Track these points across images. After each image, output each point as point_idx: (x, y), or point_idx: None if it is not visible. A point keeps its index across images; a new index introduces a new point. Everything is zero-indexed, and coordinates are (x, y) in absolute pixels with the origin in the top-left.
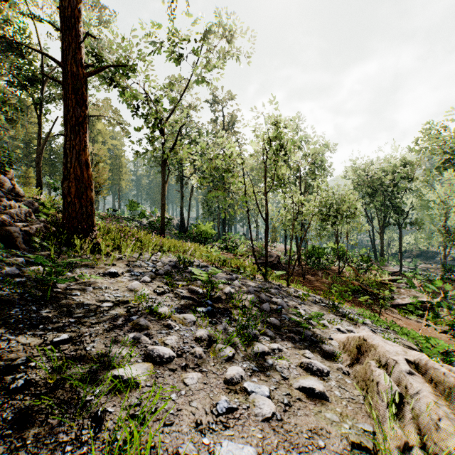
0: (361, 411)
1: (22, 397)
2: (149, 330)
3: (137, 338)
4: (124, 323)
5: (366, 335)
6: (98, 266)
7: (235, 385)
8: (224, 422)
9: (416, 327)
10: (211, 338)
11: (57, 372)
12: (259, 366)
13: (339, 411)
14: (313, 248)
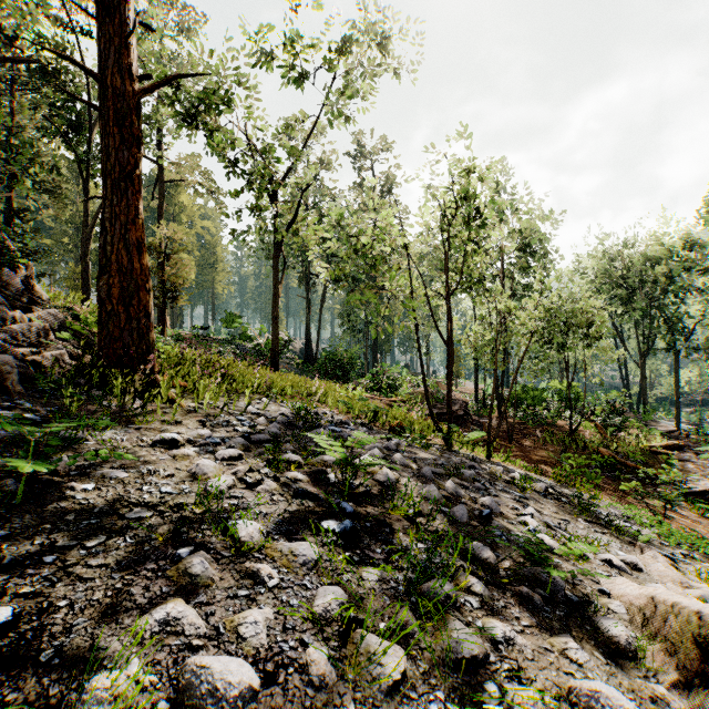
0: None
1: None
2: (210, 590)
3: (173, 622)
4: (160, 566)
5: None
6: (149, 425)
7: None
8: None
9: None
10: (349, 616)
11: None
12: (470, 708)
13: None
14: (524, 389)
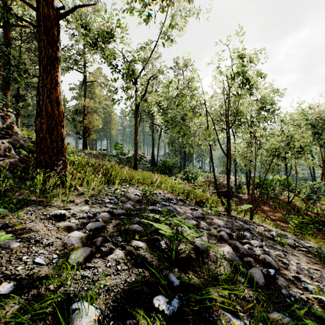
0: None
1: None
2: None
3: None
4: None
5: None
6: (53, 203)
7: None
8: None
9: None
10: None
11: None
12: None
13: None
14: (261, 179)
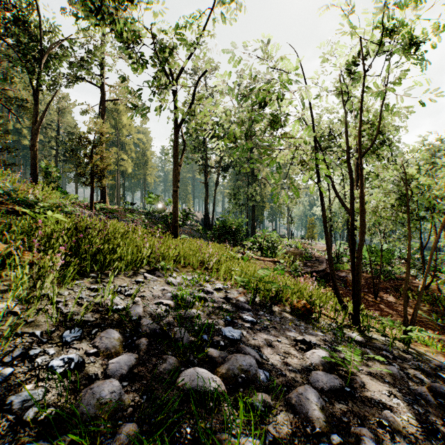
0: None
1: None
2: None
3: None
4: None
5: None
6: None
7: None
8: None
9: None
10: None
11: None
12: None
13: None
14: (371, 249)
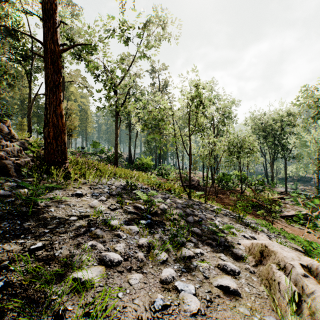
0: (266, 305)
1: (1, 297)
2: (104, 239)
3: (94, 246)
4: (85, 233)
5: (267, 243)
6: (68, 188)
7: (168, 284)
8: (160, 317)
9: (299, 232)
10: (150, 245)
11: (30, 275)
12: (187, 267)
13: (249, 306)
14: (223, 175)
